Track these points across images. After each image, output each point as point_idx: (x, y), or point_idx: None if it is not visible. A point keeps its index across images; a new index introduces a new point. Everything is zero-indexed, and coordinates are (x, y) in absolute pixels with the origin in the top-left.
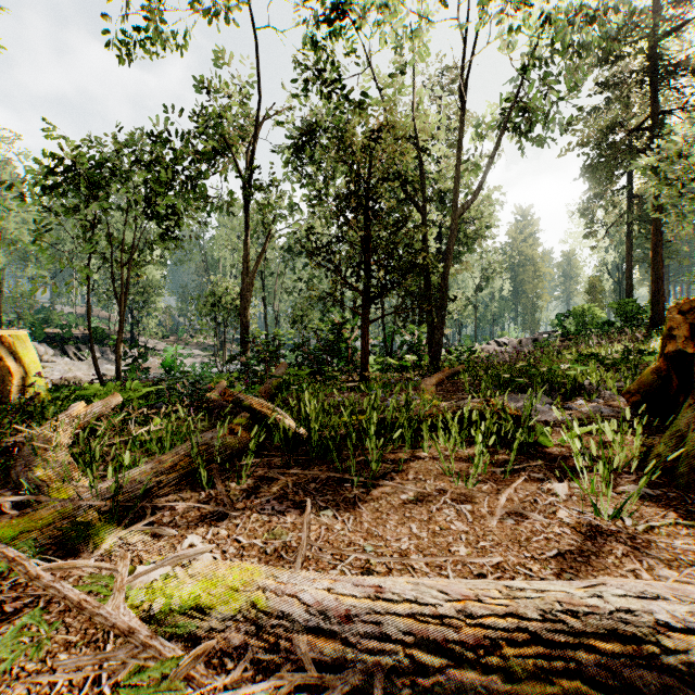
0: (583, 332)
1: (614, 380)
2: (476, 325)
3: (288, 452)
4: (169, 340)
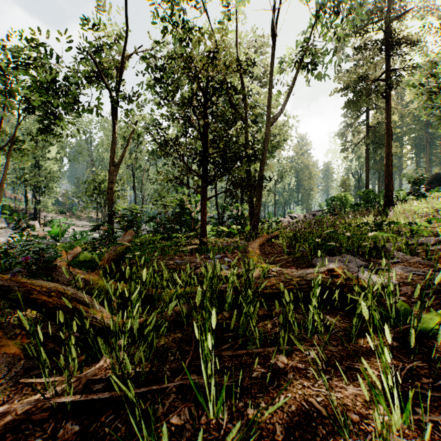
0: (343, 210)
1: (402, 243)
2: (275, 205)
3: (81, 367)
4: (66, 215)
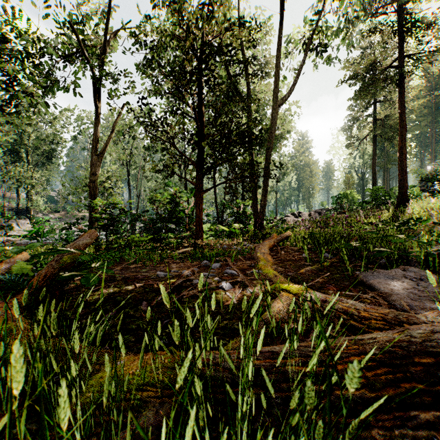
0: (351, 208)
1: None
2: (276, 204)
3: None
4: (60, 214)
